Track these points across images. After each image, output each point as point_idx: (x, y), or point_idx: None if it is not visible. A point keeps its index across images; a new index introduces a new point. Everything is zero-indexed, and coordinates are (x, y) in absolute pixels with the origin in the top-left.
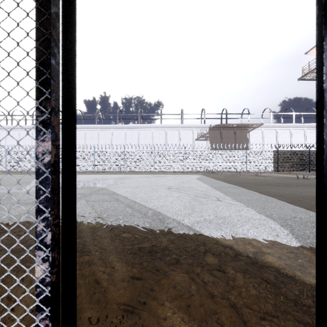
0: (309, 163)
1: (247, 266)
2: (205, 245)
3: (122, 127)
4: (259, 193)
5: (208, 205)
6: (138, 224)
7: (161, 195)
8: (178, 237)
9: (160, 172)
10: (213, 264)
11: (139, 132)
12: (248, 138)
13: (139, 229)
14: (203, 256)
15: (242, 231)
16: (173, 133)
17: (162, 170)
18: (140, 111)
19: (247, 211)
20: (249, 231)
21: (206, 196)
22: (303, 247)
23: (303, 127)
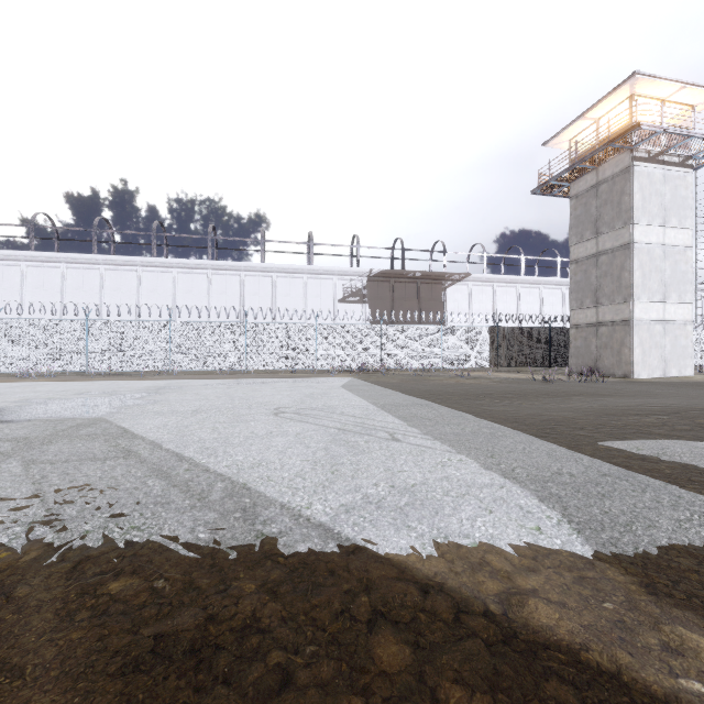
0: (550, 352)
1: (496, 660)
2: (371, 589)
3: (166, 265)
4: (474, 417)
5: (371, 455)
6: (175, 533)
7: (256, 434)
8: (292, 569)
9: (261, 372)
10: (401, 673)
11: (209, 279)
12: (444, 302)
13: (173, 553)
14: (368, 638)
15: (459, 525)
16: (290, 285)
17: (264, 367)
18: (213, 229)
19: (459, 465)
20: (475, 523)
21: (366, 429)
22: (600, 555)
23: (539, 285)
